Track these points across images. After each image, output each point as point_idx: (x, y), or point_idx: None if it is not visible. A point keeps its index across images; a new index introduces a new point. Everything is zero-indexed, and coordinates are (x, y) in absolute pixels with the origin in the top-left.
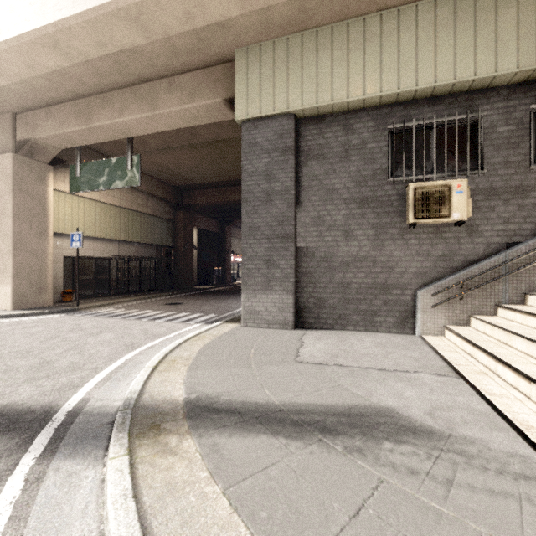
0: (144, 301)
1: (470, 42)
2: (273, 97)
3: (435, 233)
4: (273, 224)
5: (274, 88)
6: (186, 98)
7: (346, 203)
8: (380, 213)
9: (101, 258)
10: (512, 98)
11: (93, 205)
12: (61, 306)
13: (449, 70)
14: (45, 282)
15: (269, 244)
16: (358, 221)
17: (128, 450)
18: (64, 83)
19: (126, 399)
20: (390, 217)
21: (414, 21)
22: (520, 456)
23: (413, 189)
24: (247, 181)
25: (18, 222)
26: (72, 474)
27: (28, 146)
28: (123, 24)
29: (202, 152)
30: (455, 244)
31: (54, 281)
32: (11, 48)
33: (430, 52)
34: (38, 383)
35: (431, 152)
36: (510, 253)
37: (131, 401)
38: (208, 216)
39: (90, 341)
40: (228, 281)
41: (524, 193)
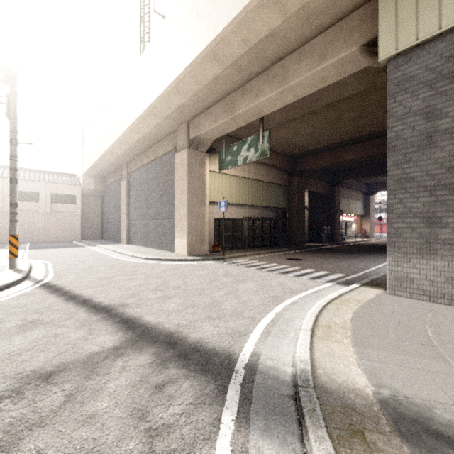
0: (268, 254)
1: None
2: (438, 12)
3: None
4: (437, 172)
5: None
6: (316, 61)
7: None
8: None
9: (236, 219)
10: None
11: (231, 179)
12: (213, 254)
13: None
14: (204, 237)
15: (430, 198)
16: None
17: None
18: (218, 87)
19: (301, 371)
20: None
21: None
22: None
23: None
24: (395, 126)
25: (190, 195)
26: None
27: (195, 142)
28: (264, 12)
29: (319, 117)
30: None
31: (208, 236)
32: (188, 72)
33: None
34: (215, 323)
35: None
36: None
37: (307, 375)
38: (318, 179)
39: (240, 287)
40: (336, 240)
41: None
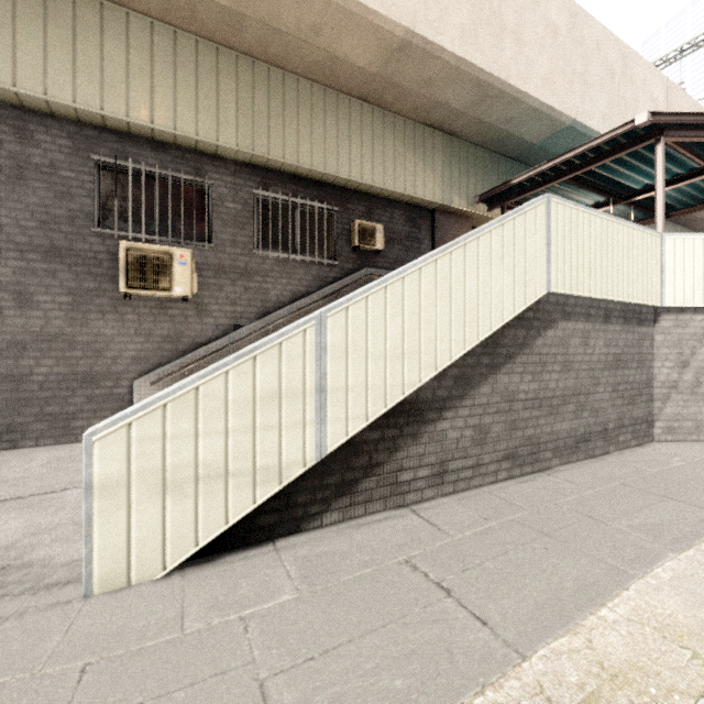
0: None
1: (192, 95)
2: None
3: (159, 308)
4: None
5: None
6: None
7: (20, 249)
8: (82, 273)
9: None
10: (239, 176)
11: None
12: None
13: (169, 116)
14: None
15: None
16: (43, 281)
17: None
18: None
19: None
20: (98, 281)
21: (124, 31)
22: (80, 561)
23: (125, 249)
24: None
25: None
26: None
27: None
28: None
29: None
30: (183, 324)
31: None
32: None
33: (145, 82)
34: None
35: (155, 208)
36: (234, 336)
37: None
38: None
39: None
40: None
41: (249, 276)
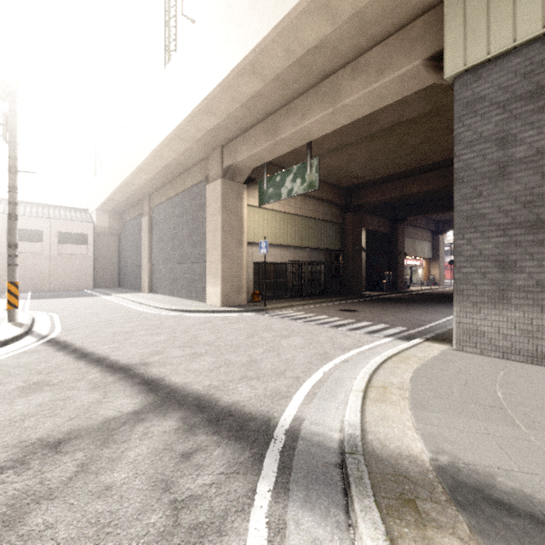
0: (317, 305)
1: None
2: (513, 22)
3: None
4: (511, 208)
5: (514, 7)
6: (373, 77)
7: None
8: None
9: (280, 263)
10: None
11: (274, 215)
12: (252, 305)
13: None
14: (241, 284)
15: (503, 238)
16: None
17: (389, 541)
18: (257, 106)
19: (349, 436)
20: None
21: None
22: None
23: None
24: (463, 154)
25: (224, 235)
26: (316, 541)
27: (230, 171)
28: (312, 19)
29: (378, 142)
30: None
31: (247, 284)
32: (222, 88)
33: None
34: (252, 384)
35: None
36: None
37: (356, 441)
38: (377, 215)
39: (282, 343)
40: (399, 288)
41: None
